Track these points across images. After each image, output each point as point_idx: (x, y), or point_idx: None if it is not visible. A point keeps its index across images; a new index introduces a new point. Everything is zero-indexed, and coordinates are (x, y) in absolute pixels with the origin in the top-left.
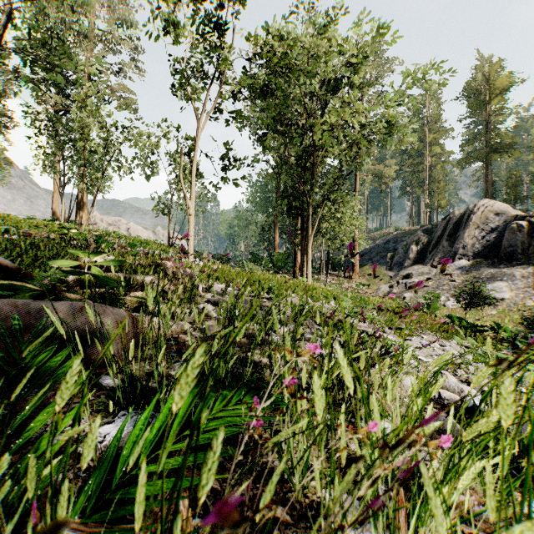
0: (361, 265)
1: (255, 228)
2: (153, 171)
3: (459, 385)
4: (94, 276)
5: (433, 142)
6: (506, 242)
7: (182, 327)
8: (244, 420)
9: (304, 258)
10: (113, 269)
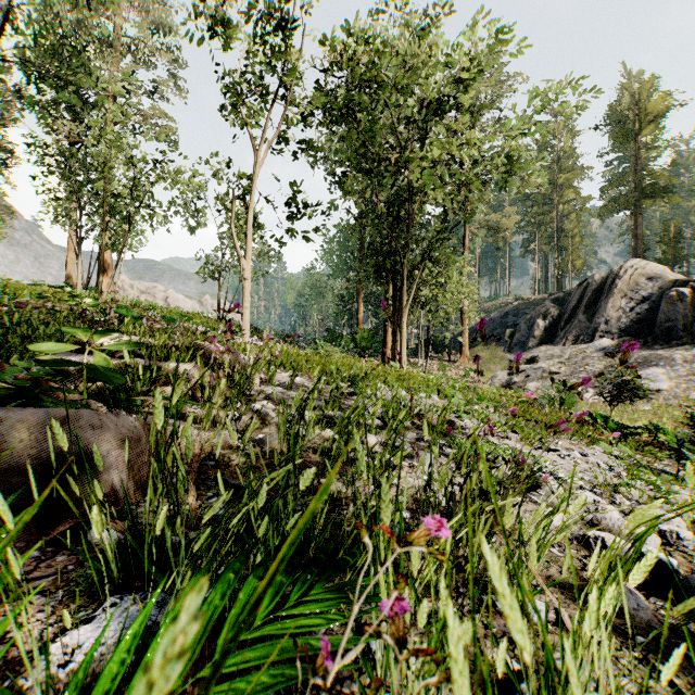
0: (471, 346)
1: (333, 296)
2: (197, 222)
3: None
4: (90, 368)
5: (565, 184)
6: (663, 315)
7: (226, 439)
8: (309, 645)
9: (397, 336)
10: (128, 355)
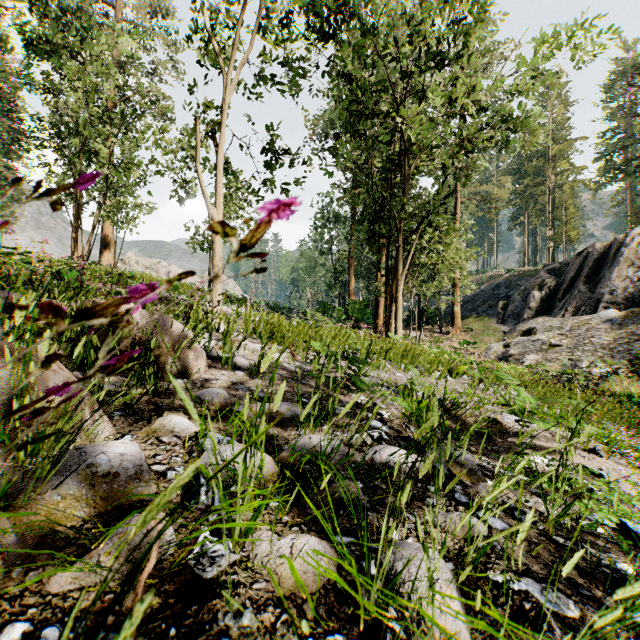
0: (462, 317)
1: (324, 270)
2: (187, 191)
3: None
4: None
5: (558, 155)
6: None
7: None
8: None
9: (392, 306)
10: None
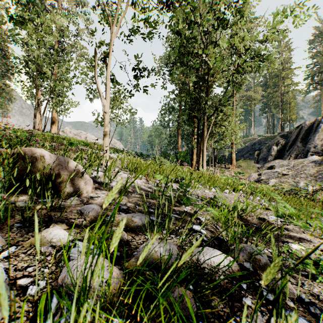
0: (236, 160)
1: (165, 136)
2: (94, 94)
3: None
4: None
5: (285, 76)
6: None
7: None
8: None
9: (200, 154)
10: None
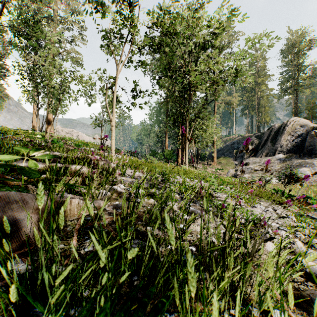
0: (218, 157)
1: (153, 135)
2: (91, 100)
3: (310, 251)
4: (19, 168)
5: (261, 83)
6: (308, 143)
7: (98, 204)
8: None
9: (184, 153)
10: (47, 161)
